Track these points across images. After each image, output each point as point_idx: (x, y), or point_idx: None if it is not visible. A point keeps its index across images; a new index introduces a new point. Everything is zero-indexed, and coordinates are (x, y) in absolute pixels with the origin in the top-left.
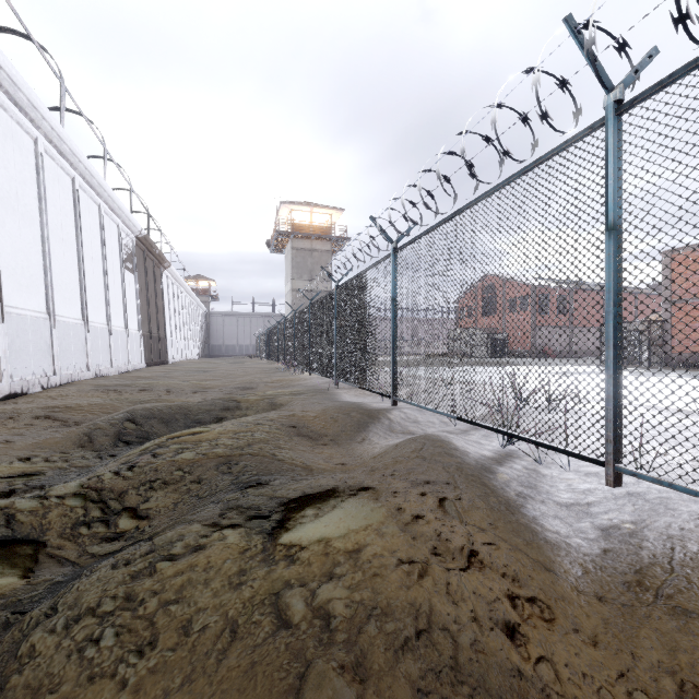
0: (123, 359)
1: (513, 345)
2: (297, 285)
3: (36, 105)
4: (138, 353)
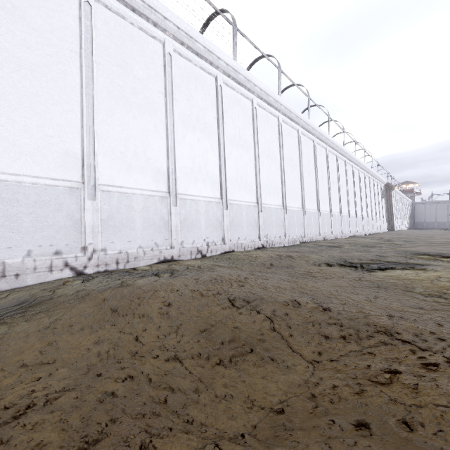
0: (382, 228)
1: None
2: None
3: (370, 170)
4: (385, 226)
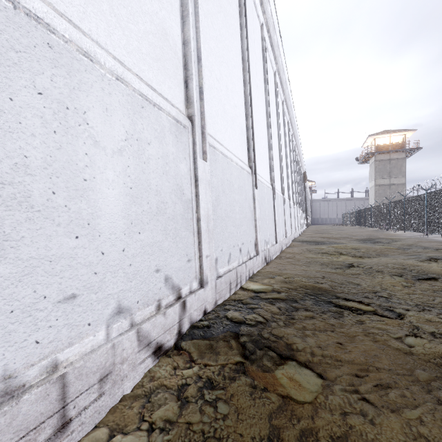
0: (304, 224)
1: None
2: (379, 182)
3: (299, 144)
4: (305, 222)
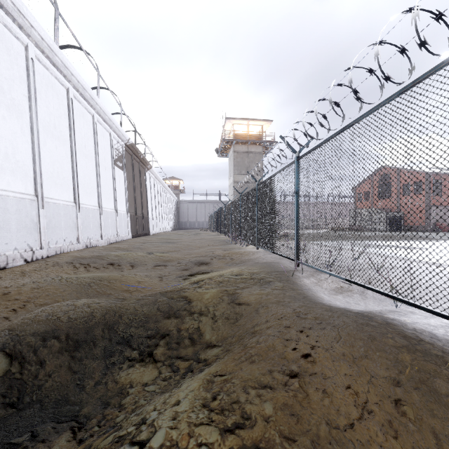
0: (113, 233)
1: (407, 221)
2: (237, 178)
3: (22, 11)
4: (125, 228)
